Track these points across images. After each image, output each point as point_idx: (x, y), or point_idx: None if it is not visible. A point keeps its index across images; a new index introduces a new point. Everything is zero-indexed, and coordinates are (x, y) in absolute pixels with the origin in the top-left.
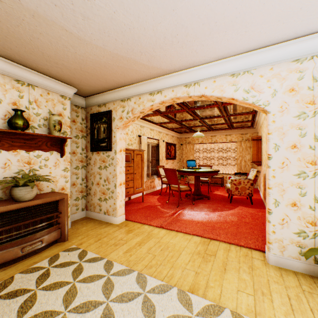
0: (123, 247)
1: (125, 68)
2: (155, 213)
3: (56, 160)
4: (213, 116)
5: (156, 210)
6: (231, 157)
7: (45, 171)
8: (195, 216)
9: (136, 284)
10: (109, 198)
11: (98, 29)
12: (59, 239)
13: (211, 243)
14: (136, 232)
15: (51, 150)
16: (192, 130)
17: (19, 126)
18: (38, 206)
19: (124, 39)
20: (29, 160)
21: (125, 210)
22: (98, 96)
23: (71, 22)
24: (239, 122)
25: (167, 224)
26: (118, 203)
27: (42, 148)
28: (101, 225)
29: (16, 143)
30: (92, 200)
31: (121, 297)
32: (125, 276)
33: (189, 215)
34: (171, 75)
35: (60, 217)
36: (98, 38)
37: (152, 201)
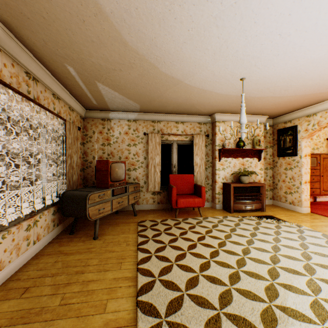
0: (309, 223)
1: (311, 98)
2: None
3: (255, 163)
4: None
5: None
6: None
7: (250, 169)
8: None
9: (320, 236)
10: (293, 192)
11: (292, 91)
12: (259, 209)
13: None
14: (322, 220)
15: (253, 157)
16: None
17: (241, 146)
18: (250, 187)
19: (311, 88)
20: (243, 163)
21: (310, 207)
22: (283, 116)
23: (276, 94)
24: None
25: None
26: (302, 197)
27: (248, 156)
28: (286, 210)
29: (237, 154)
30: (278, 193)
31: (310, 236)
32: (312, 232)
33: None
34: None
35: (260, 196)
36: (291, 93)
37: None
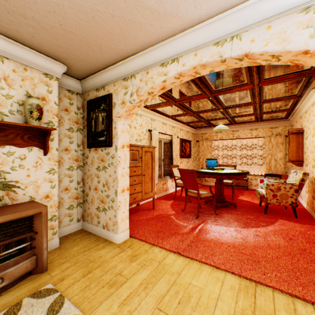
0: (121, 292)
1: (123, 19)
2: (169, 227)
3: (38, 158)
4: (241, 104)
5: (170, 222)
6: (257, 155)
7: (20, 174)
8: (222, 235)
9: None
10: (108, 208)
11: None
12: (34, 270)
13: (259, 291)
14: (142, 259)
15: (29, 146)
16: (210, 125)
17: None
18: None
19: None
20: None
21: (131, 221)
22: (94, 76)
23: None
24: (271, 112)
25: (185, 248)
26: (120, 215)
27: (15, 142)
28: (97, 245)
29: None
30: (89, 209)
31: None
32: None
33: (213, 232)
34: (193, 29)
35: (36, 239)
36: None
37: (165, 209)
